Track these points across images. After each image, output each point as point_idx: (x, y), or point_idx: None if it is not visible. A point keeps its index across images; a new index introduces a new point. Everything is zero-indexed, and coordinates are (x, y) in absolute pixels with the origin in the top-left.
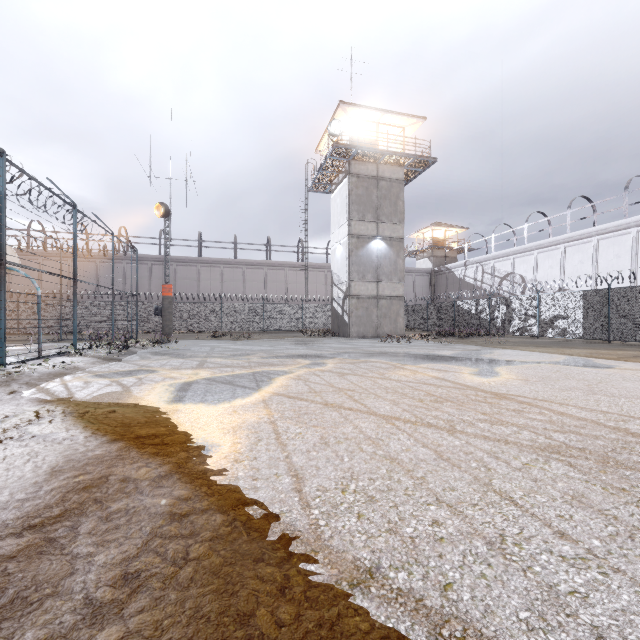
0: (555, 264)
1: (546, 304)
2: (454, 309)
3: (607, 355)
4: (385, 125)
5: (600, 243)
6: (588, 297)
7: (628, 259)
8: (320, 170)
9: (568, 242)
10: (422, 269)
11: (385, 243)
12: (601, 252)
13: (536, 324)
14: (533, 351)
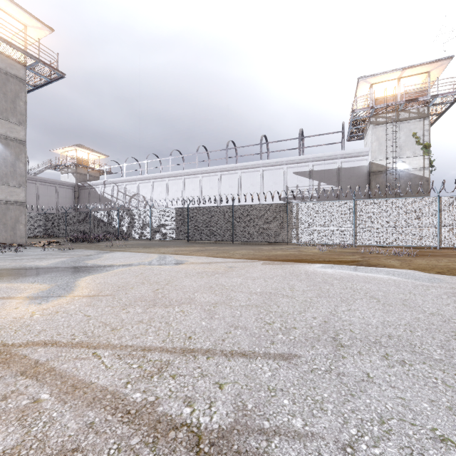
0: (163, 190)
1: (155, 216)
2: (90, 218)
3: (184, 251)
4: None
5: (186, 181)
6: (178, 212)
7: (198, 192)
8: None
9: (170, 177)
10: (66, 182)
11: None
12: (186, 186)
13: (149, 230)
14: (139, 252)
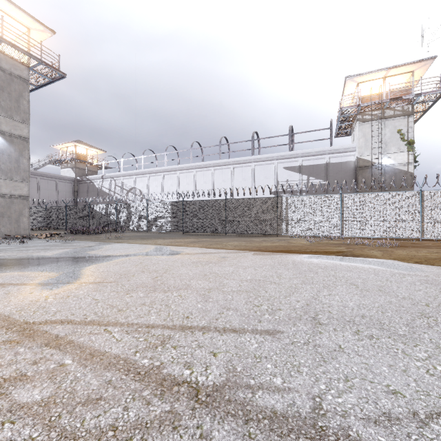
0: (159, 185)
1: (152, 209)
2: (89, 211)
3: (179, 243)
4: (3, 12)
5: (181, 175)
6: (173, 205)
7: (192, 186)
8: None
9: (166, 172)
10: (65, 177)
11: (2, 138)
12: (181, 180)
13: (146, 223)
14: (137, 243)
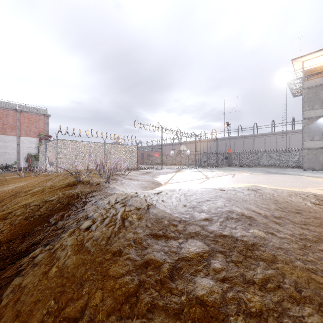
0: None
1: None
2: None
3: None
4: None
5: None
6: None
7: None
8: (290, 90)
9: None
10: None
11: None
12: None
13: None
14: None
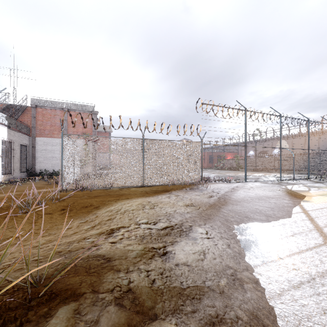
0: None
1: None
2: None
3: None
4: None
5: None
6: None
7: None
8: None
9: None
10: None
11: None
12: None
13: None
14: None
